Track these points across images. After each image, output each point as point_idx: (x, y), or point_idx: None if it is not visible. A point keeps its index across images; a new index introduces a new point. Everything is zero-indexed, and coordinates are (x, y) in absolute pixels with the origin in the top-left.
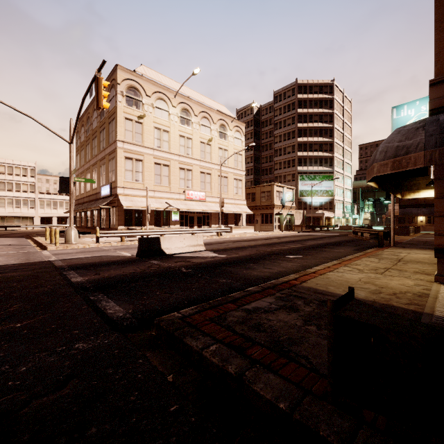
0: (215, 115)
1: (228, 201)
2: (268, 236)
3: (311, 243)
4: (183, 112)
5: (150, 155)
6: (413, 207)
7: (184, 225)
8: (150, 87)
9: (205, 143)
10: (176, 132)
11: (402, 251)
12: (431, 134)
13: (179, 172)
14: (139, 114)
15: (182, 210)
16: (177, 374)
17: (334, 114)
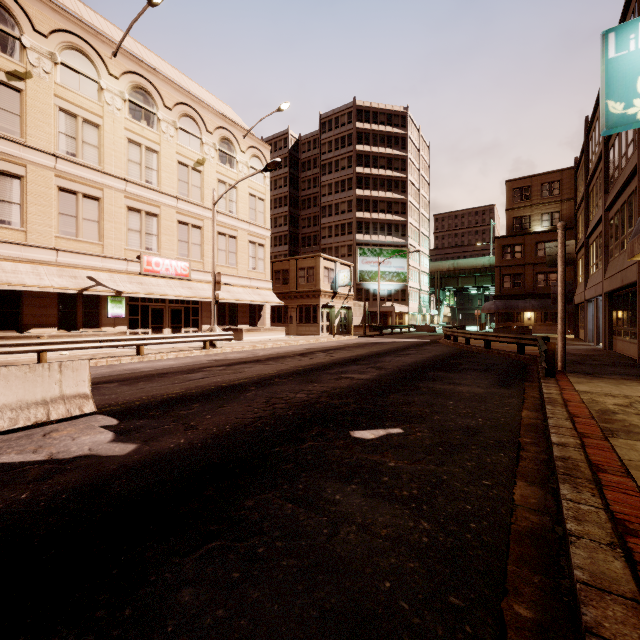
0: (211, 117)
1: (238, 281)
2: (309, 346)
3: (393, 363)
4: (137, 92)
5: (45, 169)
6: (518, 299)
7: (141, 327)
8: (45, 15)
9: (189, 167)
10: (119, 130)
11: (622, 391)
12: None
13: (126, 216)
14: (10, 66)
15: (130, 295)
16: None
17: (408, 159)
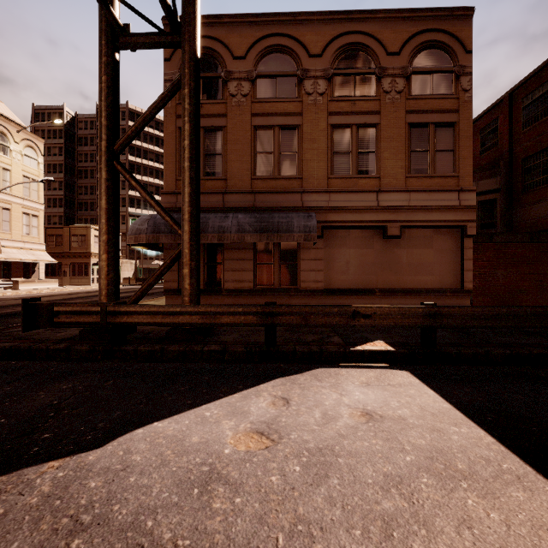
0: None
1: (12, 244)
2: (78, 291)
3: (122, 295)
4: None
5: None
6: None
7: None
8: None
9: None
10: None
11: None
12: (150, 226)
13: None
14: None
15: None
16: None
17: None
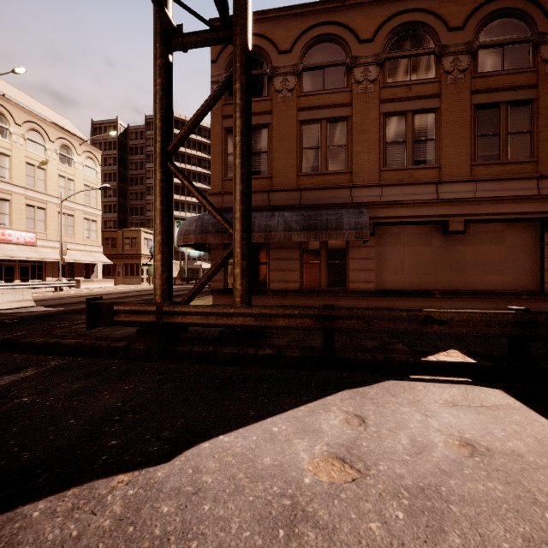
0: (53, 130)
1: (75, 247)
2: (130, 290)
3: None
4: None
5: None
6: None
7: None
8: None
9: (36, 166)
10: None
11: None
12: (198, 226)
13: None
14: None
15: None
16: (16, 354)
17: None
